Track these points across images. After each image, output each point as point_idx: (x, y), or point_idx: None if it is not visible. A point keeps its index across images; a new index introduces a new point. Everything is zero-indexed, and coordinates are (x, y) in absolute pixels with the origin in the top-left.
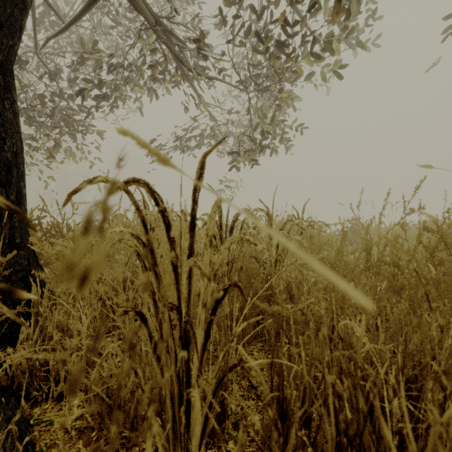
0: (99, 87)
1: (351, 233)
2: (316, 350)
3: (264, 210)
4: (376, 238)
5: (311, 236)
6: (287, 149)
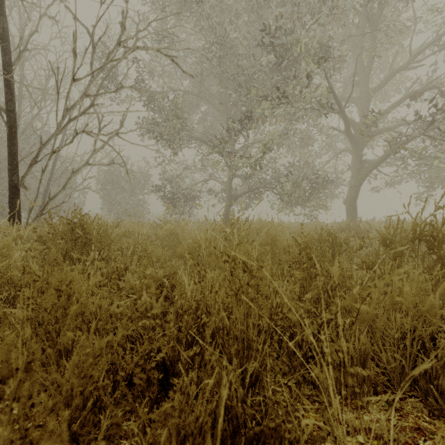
0: None
1: None
2: None
3: None
4: None
5: None
6: None
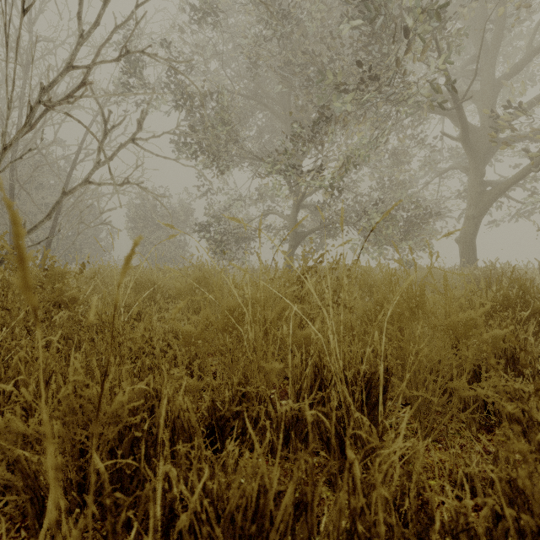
0: None
1: None
2: None
3: None
4: None
5: None
6: None
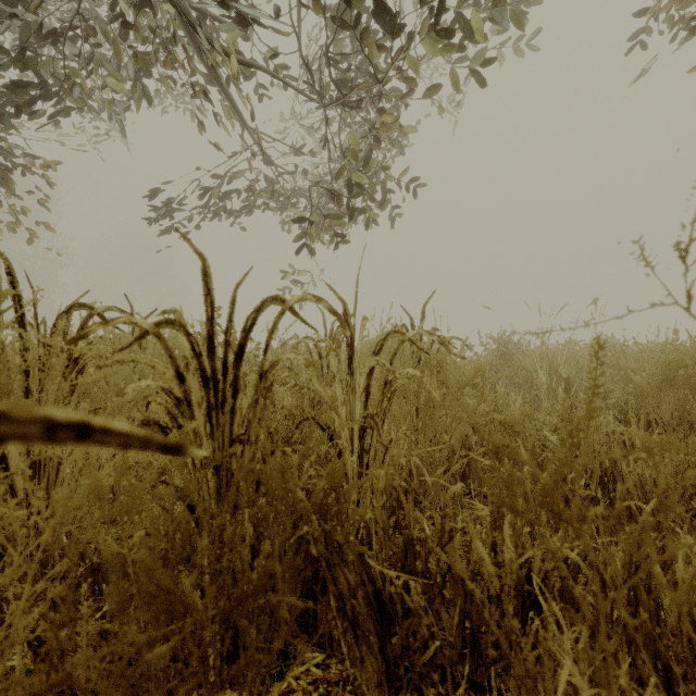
0: (27, 68)
1: (497, 359)
2: (462, 683)
3: (324, 300)
4: (544, 368)
5: (441, 366)
6: (394, 218)
